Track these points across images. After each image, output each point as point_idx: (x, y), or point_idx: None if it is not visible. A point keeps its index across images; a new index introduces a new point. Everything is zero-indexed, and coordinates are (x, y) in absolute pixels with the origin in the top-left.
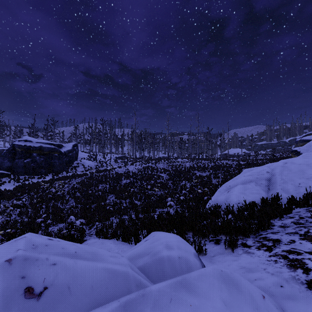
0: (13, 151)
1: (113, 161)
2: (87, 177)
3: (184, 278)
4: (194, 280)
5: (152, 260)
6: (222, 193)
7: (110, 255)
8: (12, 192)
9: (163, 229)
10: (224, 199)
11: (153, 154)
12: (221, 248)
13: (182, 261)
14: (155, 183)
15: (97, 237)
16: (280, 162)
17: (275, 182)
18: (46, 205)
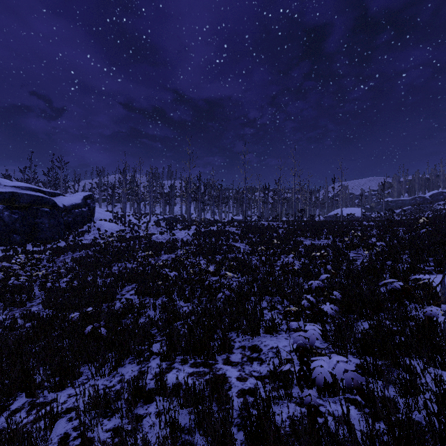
0: None
1: (153, 224)
2: (98, 249)
3: None
4: None
5: None
6: None
7: None
8: None
9: None
10: None
11: (220, 215)
12: None
13: None
14: (224, 259)
15: None
16: None
17: None
18: None
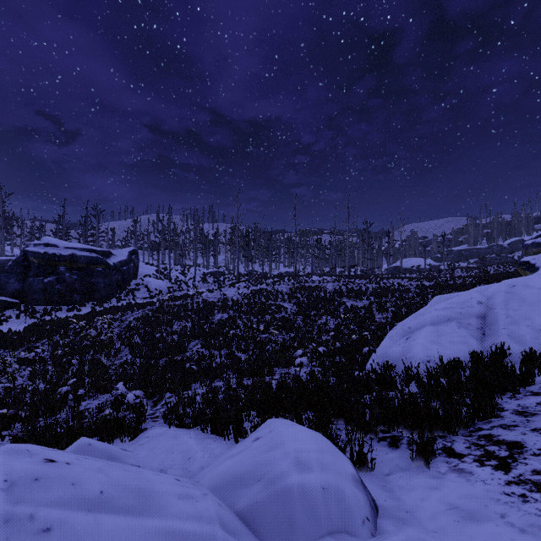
0: (25, 264)
1: (199, 280)
2: (153, 308)
3: None
4: None
5: (267, 495)
6: (396, 341)
7: (178, 493)
8: (22, 336)
9: (289, 413)
10: (400, 352)
11: (270, 267)
12: (402, 457)
13: (329, 497)
14: (272, 319)
15: (167, 422)
16: (503, 284)
17: (495, 322)
18: (79, 359)
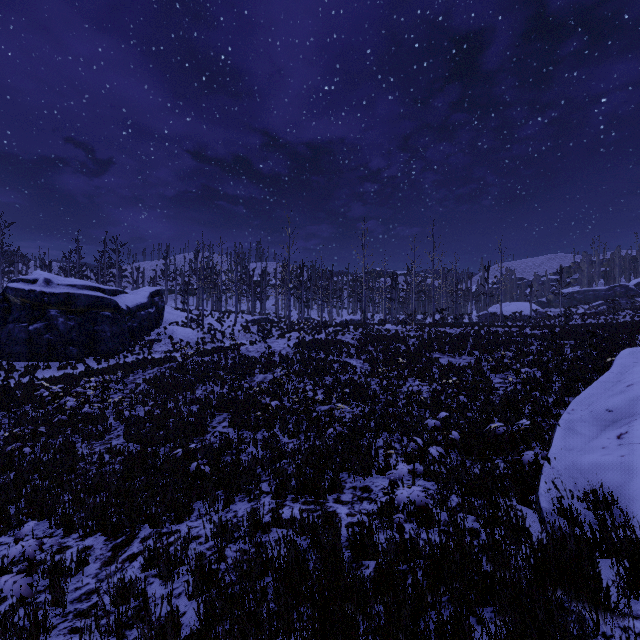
0: (5, 305)
1: (240, 329)
2: (174, 365)
3: None
4: None
5: None
6: (588, 438)
7: None
8: None
9: None
10: (618, 469)
11: (330, 314)
12: None
13: None
14: (335, 382)
15: None
16: None
17: None
18: (41, 444)
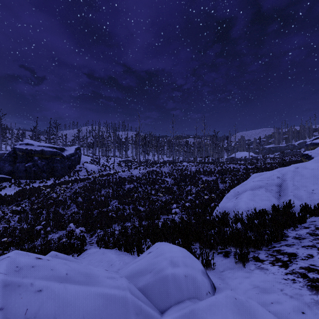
0: (14, 155)
1: (116, 165)
2: (90, 181)
3: (192, 311)
4: (203, 313)
5: (155, 279)
6: (230, 199)
7: (107, 276)
8: (13, 197)
9: (168, 239)
10: (232, 206)
11: (158, 157)
12: (230, 262)
13: (188, 280)
14: (159, 187)
15: (98, 246)
16: (291, 167)
17: (286, 188)
18: (46, 211)
